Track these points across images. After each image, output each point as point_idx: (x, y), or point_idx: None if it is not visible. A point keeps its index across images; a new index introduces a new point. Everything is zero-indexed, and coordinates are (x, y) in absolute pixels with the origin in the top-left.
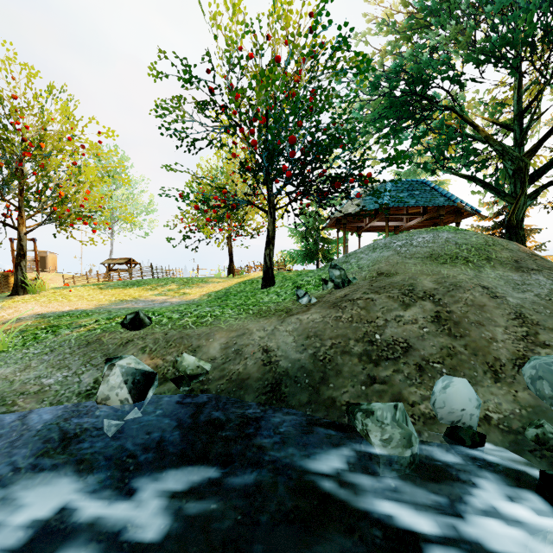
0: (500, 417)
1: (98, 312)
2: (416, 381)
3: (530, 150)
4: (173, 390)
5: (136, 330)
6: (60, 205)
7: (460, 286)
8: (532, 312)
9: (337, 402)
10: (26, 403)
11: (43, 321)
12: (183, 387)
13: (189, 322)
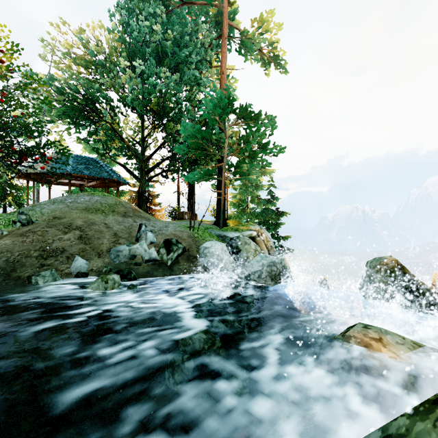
0: (97, 268)
1: None
2: (66, 262)
3: (147, 158)
4: None
5: None
6: None
7: (95, 223)
8: (120, 232)
9: (22, 277)
10: None
11: None
12: None
13: None
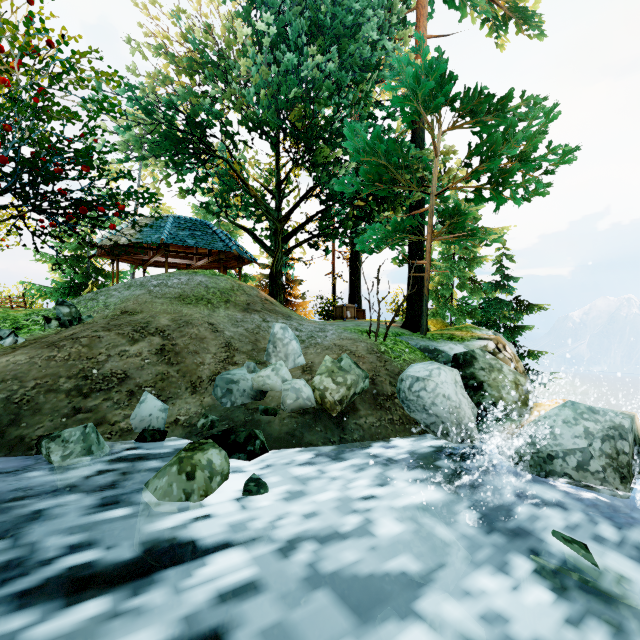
0: (187, 418)
1: None
2: (124, 404)
3: (285, 216)
4: None
5: None
6: None
7: (191, 323)
8: (238, 341)
9: (27, 438)
10: None
11: None
12: None
13: None
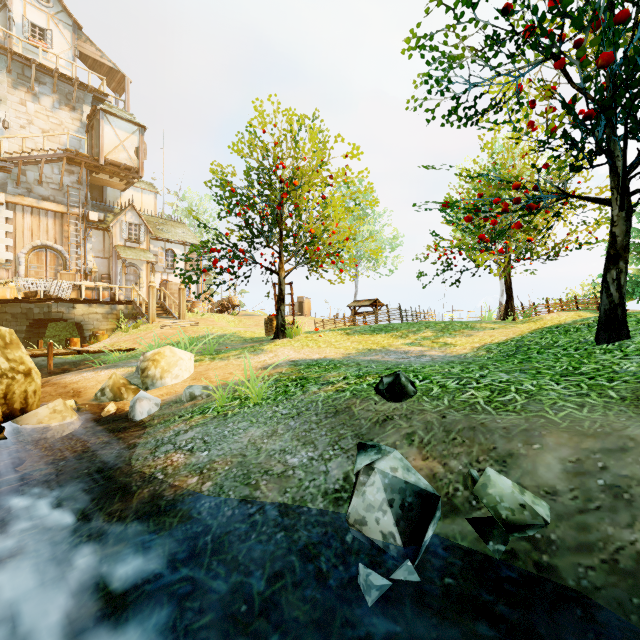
0: None
1: (345, 364)
2: None
3: None
4: (470, 537)
5: (395, 401)
6: (311, 244)
7: None
8: None
9: None
10: (268, 488)
11: (295, 370)
12: (494, 543)
13: (479, 399)
